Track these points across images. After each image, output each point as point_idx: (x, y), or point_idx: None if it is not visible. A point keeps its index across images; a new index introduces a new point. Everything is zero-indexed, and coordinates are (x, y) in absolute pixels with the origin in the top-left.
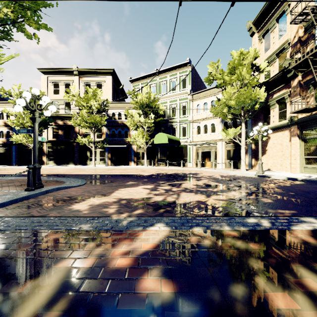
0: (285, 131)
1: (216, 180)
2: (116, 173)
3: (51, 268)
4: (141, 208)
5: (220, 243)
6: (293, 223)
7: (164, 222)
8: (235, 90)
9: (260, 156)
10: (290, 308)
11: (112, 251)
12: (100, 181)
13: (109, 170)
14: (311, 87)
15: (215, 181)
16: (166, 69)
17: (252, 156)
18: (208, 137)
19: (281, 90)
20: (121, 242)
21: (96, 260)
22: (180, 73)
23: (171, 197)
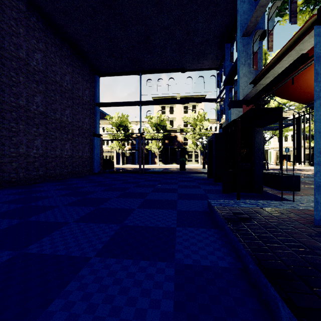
0: None
1: None
2: None
3: None
4: None
5: None
6: None
7: None
8: None
9: None
10: None
11: None
12: None
13: None
14: None
15: None
16: None
17: None
18: (288, 145)
19: None
20: None
21: None
22: None
23: None
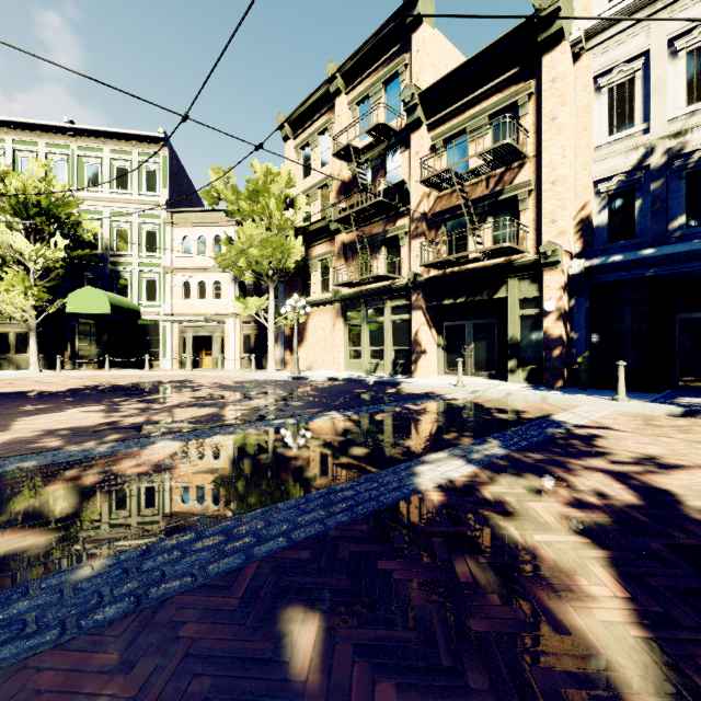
0: (329, 310)
1: (228, 388)
2: None
3: (40, 492)
4: (114, 433)
5: (246, 440)
6: (316, 417)
7: (169, 439)
8: (259, 230)
9: (296, 346)
10: (297, 454)
11: (116, 468)
12: None
13: None
14: (356, 254)
15: (228, 390)
16: (100, 130)
17: (286, 346)
18: (207, 308)
19: (324, 247)
20: (120, 461)
21: (101, 476)
22: (140, 153)
23: (158, 416)
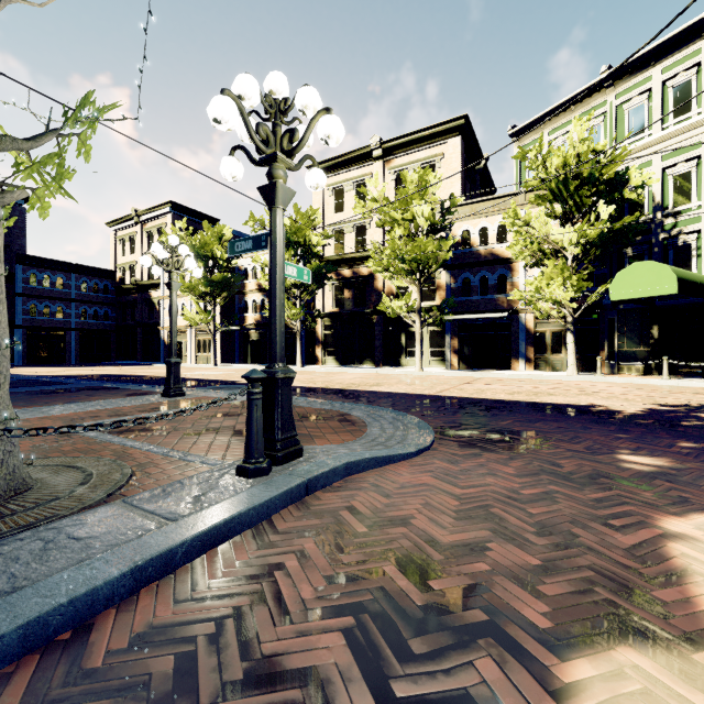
0: None
1: None
2: (496, 394)
3: None
4: None
5: None
6: None
7: None
8: None
9: None
10: None
11: None
12: (477, 428)
13: (465, 382)
14: None
15: None
16: (648, 50)
17: None
18: None
19: None
20: None
21: None
22: None
23: None
